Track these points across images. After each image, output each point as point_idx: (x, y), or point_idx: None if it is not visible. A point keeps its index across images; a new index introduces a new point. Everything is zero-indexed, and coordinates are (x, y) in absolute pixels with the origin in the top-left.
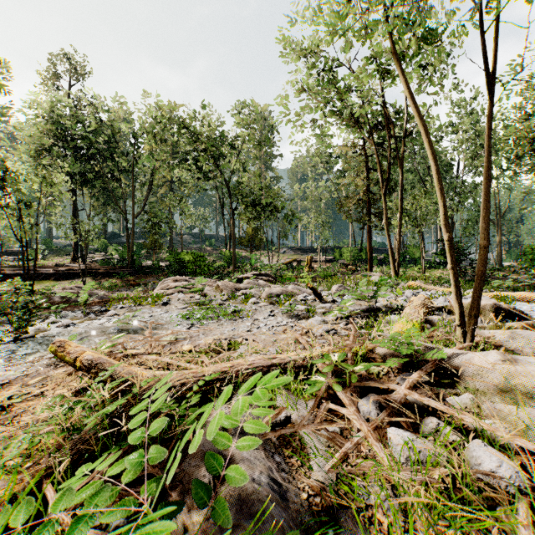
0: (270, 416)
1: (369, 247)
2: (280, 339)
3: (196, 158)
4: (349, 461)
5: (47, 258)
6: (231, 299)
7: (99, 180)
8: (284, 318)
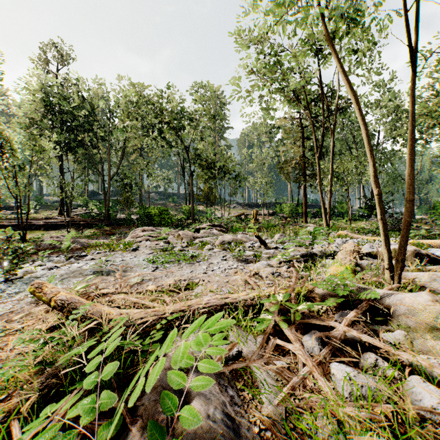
0: None
1: (305, 203)
2: (231, 280)
3: (161, 129)
4: (296, 394)
5: (38, 212)
6: (190, 246)
7: (81, 148)
8: (235, 262)
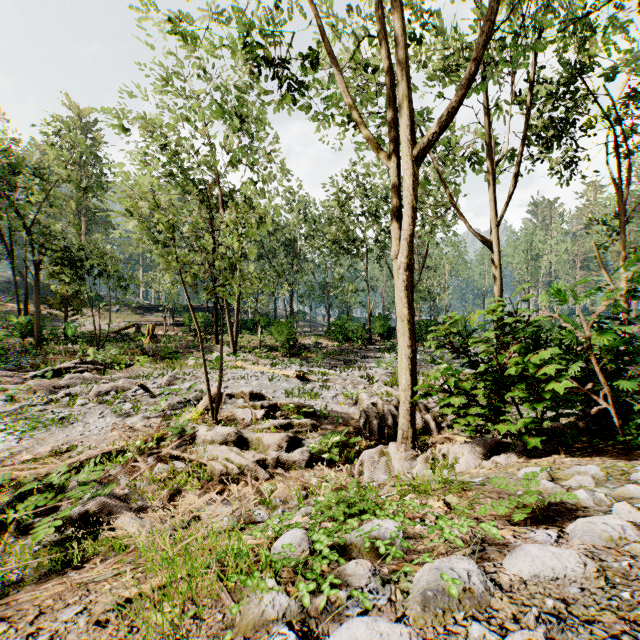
0: (103, 474)
1: (216, 320)
2: (109, 437)
3: None
4: (137, 479)
5: None
6: (54, 403)
7: None
8: (113, 418)
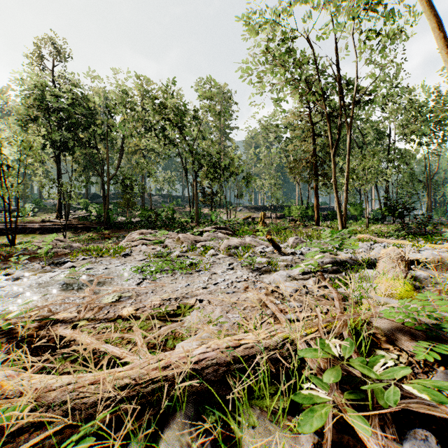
0: None
1: (317, 205)
2: (241, 300)
3: (164, 127)
4: None
5: (36, 215)
6: (190, 251)
7: (80, 147)
8: (244, 271)
